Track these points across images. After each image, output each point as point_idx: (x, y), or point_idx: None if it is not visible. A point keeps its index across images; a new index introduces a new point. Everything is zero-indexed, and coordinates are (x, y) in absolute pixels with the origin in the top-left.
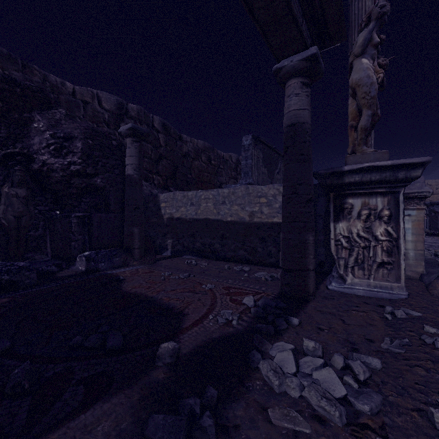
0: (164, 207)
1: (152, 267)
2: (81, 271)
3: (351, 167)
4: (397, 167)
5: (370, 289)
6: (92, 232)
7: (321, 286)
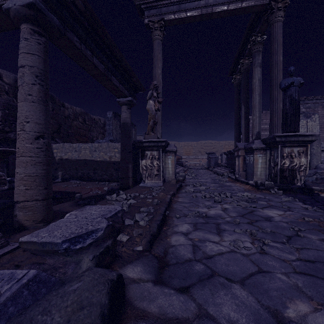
0: (56, 152)
1: (53, 185)
2: (6, 189)
3: (145, 140)
4: (158, 141)
5: (152, 184)
6: (9, 166)
7: (137, 185)
